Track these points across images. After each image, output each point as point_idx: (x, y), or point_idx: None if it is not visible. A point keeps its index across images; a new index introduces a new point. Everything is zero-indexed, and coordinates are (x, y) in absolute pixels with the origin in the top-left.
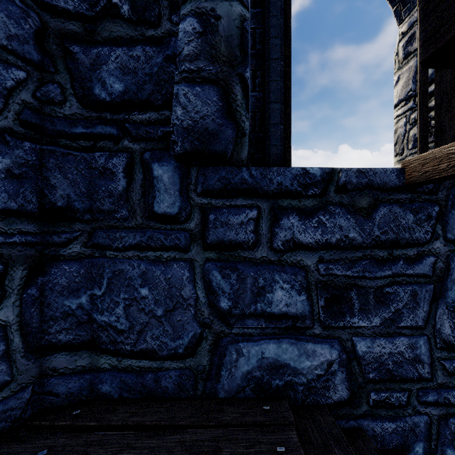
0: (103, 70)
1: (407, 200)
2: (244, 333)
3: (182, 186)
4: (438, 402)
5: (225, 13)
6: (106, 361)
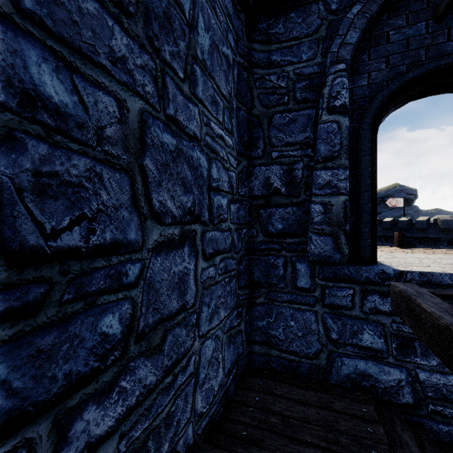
0: (273, 219)
1: None
2: (345, 353)
3: (311, 274)
4: None
5: (335, 203)
6: (274, 352)
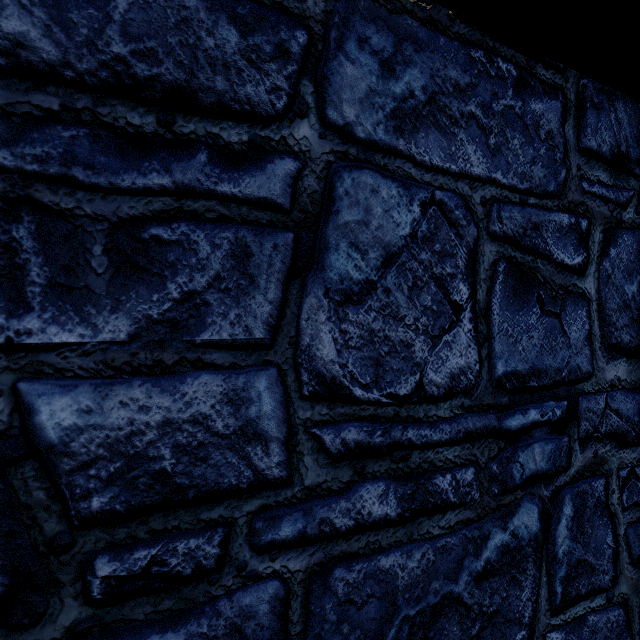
0: None
1: None
2: None
3: None
4: (305, 537)
5: None
6: None
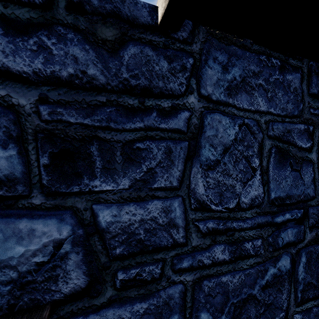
0: None
1: (161, 44)
2: None
3: None
4: (192, 267)
5: None
6: None
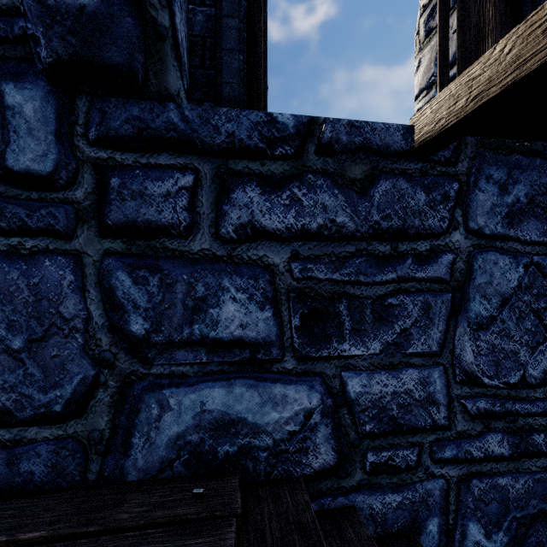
0: None
1: (417, 172)
2: (172, 372)
3: (60, 127)
4: (457, 458)
5: None
6: None
